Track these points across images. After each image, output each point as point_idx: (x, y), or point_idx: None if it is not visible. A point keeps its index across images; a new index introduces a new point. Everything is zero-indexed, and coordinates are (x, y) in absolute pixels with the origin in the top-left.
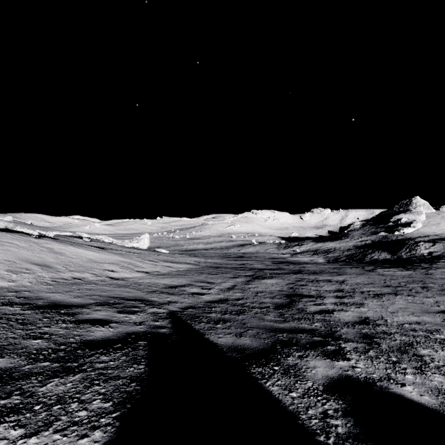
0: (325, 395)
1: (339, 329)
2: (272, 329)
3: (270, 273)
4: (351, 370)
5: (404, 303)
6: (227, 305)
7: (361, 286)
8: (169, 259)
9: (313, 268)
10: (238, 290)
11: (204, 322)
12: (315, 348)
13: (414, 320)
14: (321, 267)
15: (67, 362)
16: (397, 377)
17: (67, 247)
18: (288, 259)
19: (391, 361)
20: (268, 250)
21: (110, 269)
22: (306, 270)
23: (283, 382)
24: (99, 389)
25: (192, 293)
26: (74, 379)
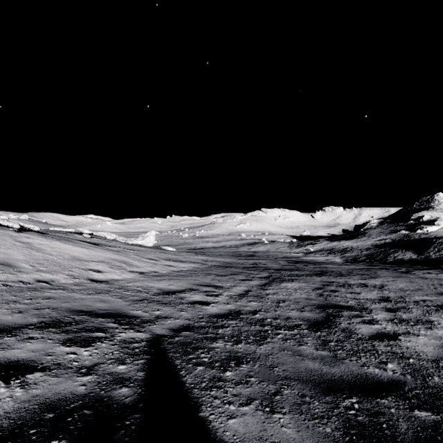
0: None
1: (439, 380)
2: (326, 384)
3: (289, 275)
4: None
5: None
6: (240, 323)
7: (409, 293)
8: (172, 257)
9: (336, 269)
10: (254, 298)
11: (203, 365)
12: None
13: None
14: (345, 268)
15: None
16: None
17: (52, 242)
18: (302, 258)
19: None
20: (280, 249)
21: (95, 268)
22: (330, 272)
23: None
24: None
25: (193, 302)
26: None
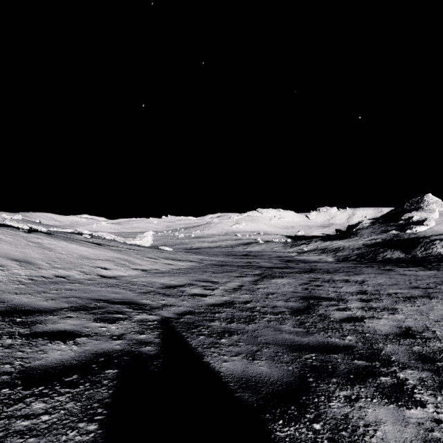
0: None
1: (382, 345)
2: (295, 347)
3: (280, 272)
4: (438, 430)
5: None
6: (234, 310)
7: (385, 287)
8: (171, 256)
9: (325, 267)
10: (246, 291)
11: (203, 335)
12: (363, 380)
13: None
14: (334, 266)
15: None
16: None
17: (59, 242)
18: (296, 257)
19: None
20: (274, 249)
21: (102, 266)
22: (318, 269)
23: None
24: None
25: (192, 295)
26: None
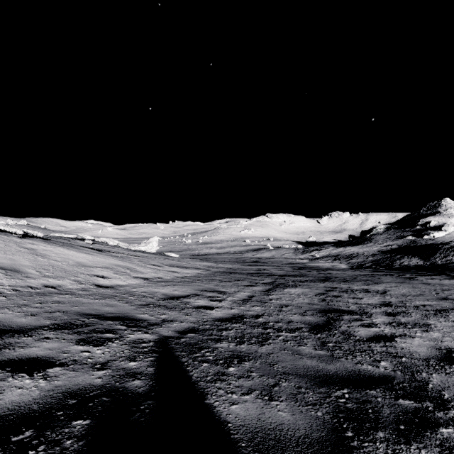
0: None
1: (426, 375)
2: (321, 378)
3: (293, 280)
4: None
5: None
6: (244, 326)
7: (411, 298)
8: (176, 263)
9: (341, 275)
10: (257, 303)
11: (208, 362)
12: (419, 434)
13: None
14: (350, 273)
15: None
16: None
17: (56, 248)
18: (308, 264)
19: None
20: (285, 255)
21: (100, 274)
22: (334, 277)
23: None
24: None
25: (197, 307)
26: None
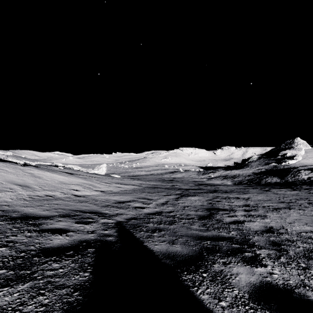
0: (251, 304)
1: (251, 237)
2: (198, 237)
3: (194, 192)
4: (269, 277)
5: (297, 215)
6: (162, 217)
7: (262, 202)
8: (119, 181)
9: (224, 189)
10: (170, 205)
11: (143, 231)
12: (235, 254)
13: (308, 230)
14: (230, 188)
15: (21, 270)
16: (311, 284)
17: (45, 172)
18: (206, 182)
19: (301, 267)
20: (191, 176)
21: (75, 189)
22: (219, 190)
23: (212, 289)
24: (43, 299)
25: (135, 207)
26: (22, 288)
